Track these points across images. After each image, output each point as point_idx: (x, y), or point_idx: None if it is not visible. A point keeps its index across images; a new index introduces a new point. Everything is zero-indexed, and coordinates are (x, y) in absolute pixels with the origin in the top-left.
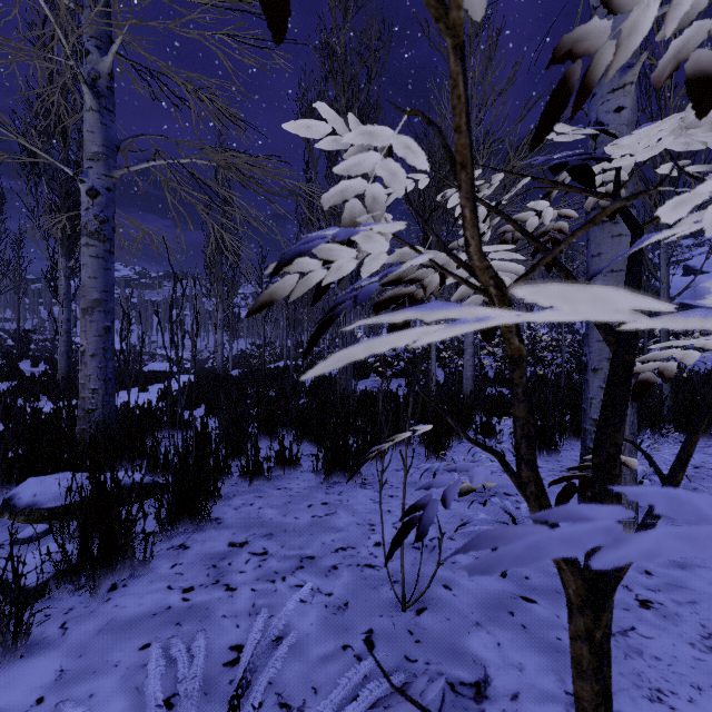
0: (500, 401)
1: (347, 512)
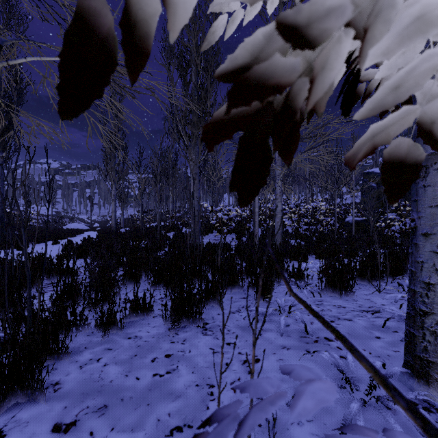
0: (299, 249)
1: (188, 367)
